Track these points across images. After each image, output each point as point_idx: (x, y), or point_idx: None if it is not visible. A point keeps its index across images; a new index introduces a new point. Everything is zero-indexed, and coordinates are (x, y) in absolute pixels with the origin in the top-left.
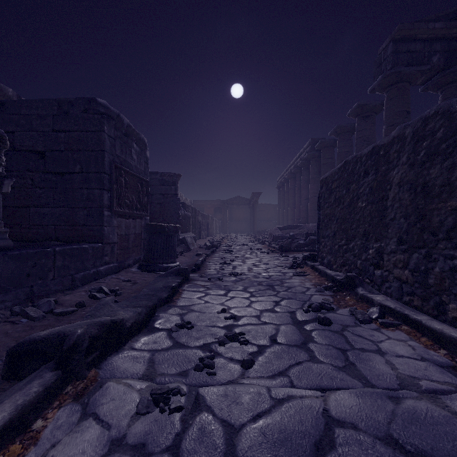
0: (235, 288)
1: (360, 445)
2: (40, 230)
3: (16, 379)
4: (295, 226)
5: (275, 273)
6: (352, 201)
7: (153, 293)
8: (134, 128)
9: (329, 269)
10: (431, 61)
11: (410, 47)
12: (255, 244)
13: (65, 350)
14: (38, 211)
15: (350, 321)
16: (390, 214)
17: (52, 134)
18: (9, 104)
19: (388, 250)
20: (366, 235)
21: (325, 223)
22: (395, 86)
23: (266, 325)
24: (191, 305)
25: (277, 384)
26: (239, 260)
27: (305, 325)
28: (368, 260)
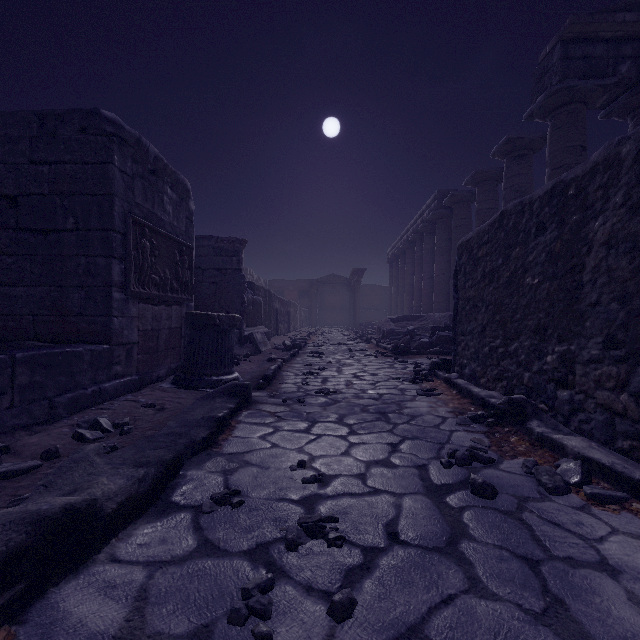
0: (324, 418)
1: None
2: (9, 324)
3: None
4: (414, 317)
5: (388, 390)
6: (514, 275)
7: (182, 430)
8: (167, 163)
9: (473, 384)
10: (618, 71)
11: (588, 51)
12: (356, 343)
13: None
14: (7, 292)
15: (530, 488)
16: (588, 296)
17: (29, 168)
18: None
19: (585, 357)
20: (541, 331)
21: (467, 311)
22: (564, 109)
23: (377, 496)
24: (247, 453)
25: None
26: (333, 368)
27: (449, 495)
28: (545, 373)
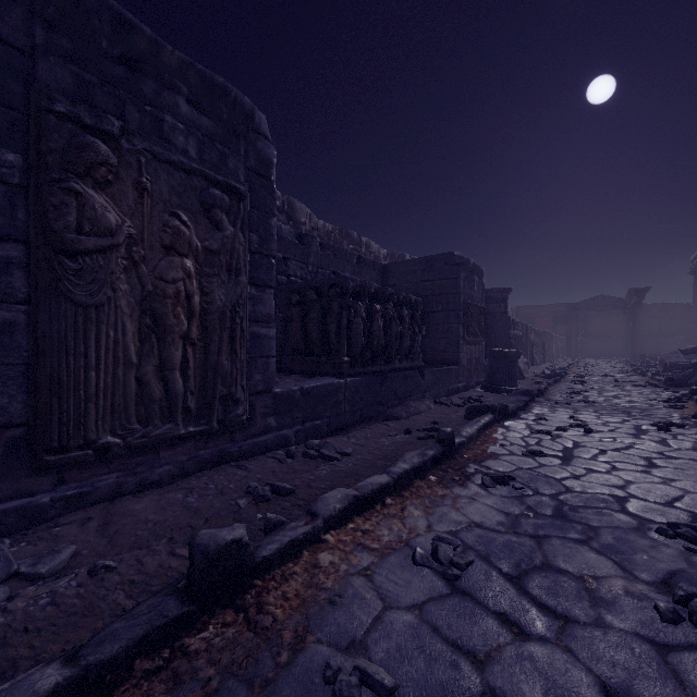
0: (584, 410)
1: (641, 451)
2: None
3: (470, 420)
4: None
5: (639, 404)
6: None
7: (511, 402)
8: (477, 264)
9: None
10: None
11: None
12: (627, 376)
13: (494, 408)
14: None
15: (693, 433)
16: None
17: (421, 284)
18: (391, 266)
19: None
20: None
21: None
22: None
23: (608, 426)
24: (544, 413)
25: (605, 439)
26: (594, 391)
27: (645, 430)
28: None
